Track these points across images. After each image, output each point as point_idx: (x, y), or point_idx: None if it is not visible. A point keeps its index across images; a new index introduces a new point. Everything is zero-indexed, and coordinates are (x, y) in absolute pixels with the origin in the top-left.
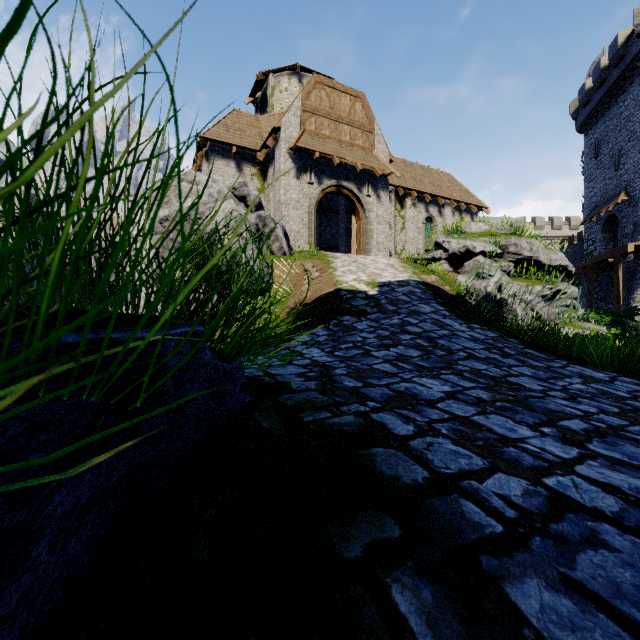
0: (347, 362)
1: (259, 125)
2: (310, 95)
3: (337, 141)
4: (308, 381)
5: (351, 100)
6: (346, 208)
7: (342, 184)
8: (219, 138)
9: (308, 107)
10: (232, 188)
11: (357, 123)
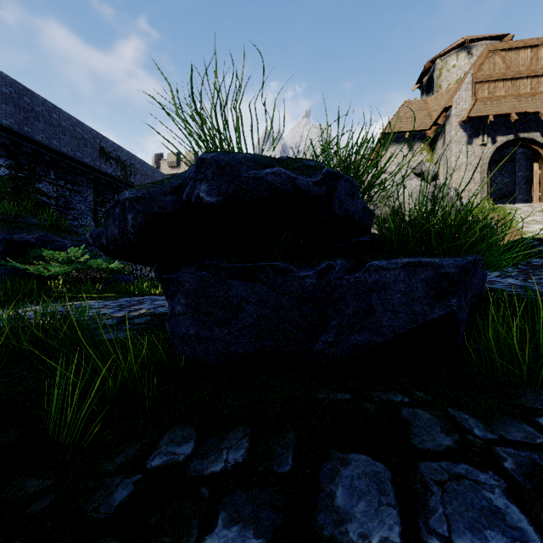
0: (540, 285)
1: (427, 107)
2: (482, 66)
3: (514, 97)
4: (515, 289)
5: (532, 50)
6: (524, 156)
7: (520, 136)
8: (394, 130)
9: (480, 78)
10: (412, 168)
11: (540, 70)
